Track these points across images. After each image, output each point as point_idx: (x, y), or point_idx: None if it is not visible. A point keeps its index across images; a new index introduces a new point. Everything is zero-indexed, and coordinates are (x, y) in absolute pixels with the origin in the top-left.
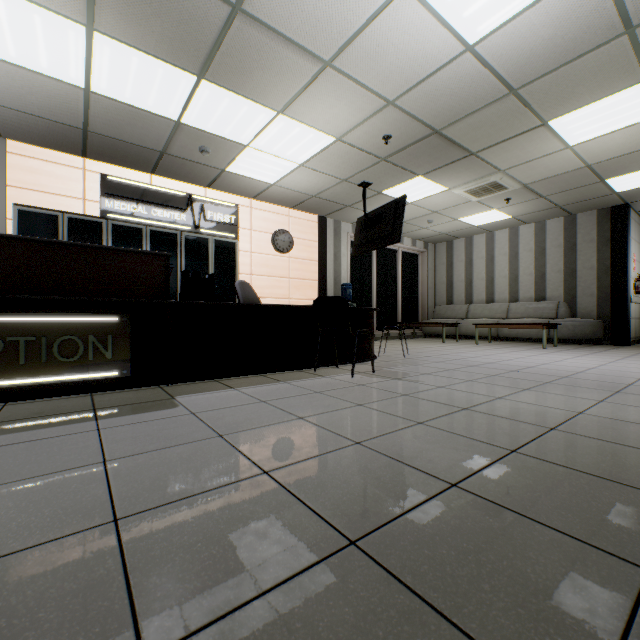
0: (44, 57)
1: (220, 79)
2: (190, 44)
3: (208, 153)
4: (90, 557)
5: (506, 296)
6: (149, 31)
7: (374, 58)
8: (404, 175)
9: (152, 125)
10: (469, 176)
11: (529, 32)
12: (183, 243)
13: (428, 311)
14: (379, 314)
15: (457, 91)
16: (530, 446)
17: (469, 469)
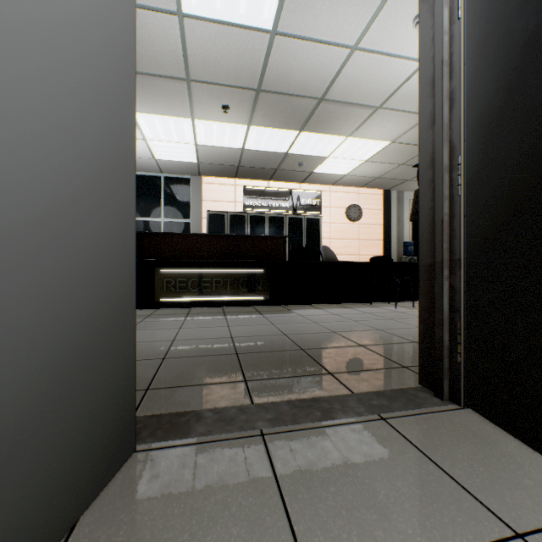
0: (227, 141)
1: (311, 129)
2: (296, 119)
3: (303, 165)
4: (282, 338)
5: None
6: (276, 119)
7: (411, 97)
8: None
9: (272, 157)
10: None
11: None
12: (287, 222)
13: None
14: None
15: None
16: None
17: None
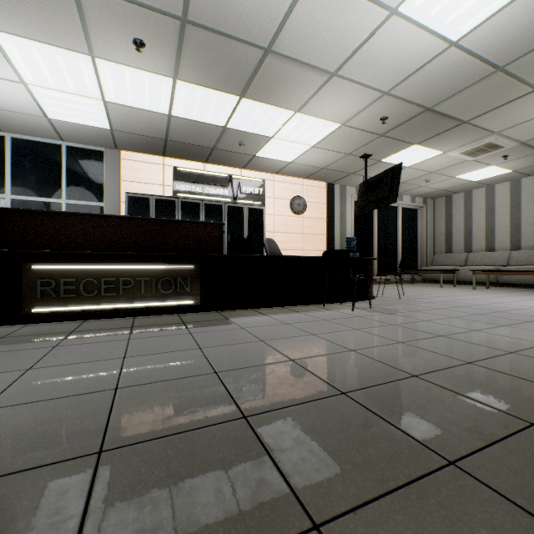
0: (147, 100)
1: (255, 96)
2: (236, 78)
3: (244, 145)
4: (209, 384)
5: (507, 245)
6: (210, 74)
7: (370, 64)
8: (400, 145)
9: (208, 131)
10: (463, 140)
11: (509, 22)
12: (226, 211)
13: (427, 259)
14: (380, 262)
15: (445, 76)
16: (485, 361)
17: (429, 369)
